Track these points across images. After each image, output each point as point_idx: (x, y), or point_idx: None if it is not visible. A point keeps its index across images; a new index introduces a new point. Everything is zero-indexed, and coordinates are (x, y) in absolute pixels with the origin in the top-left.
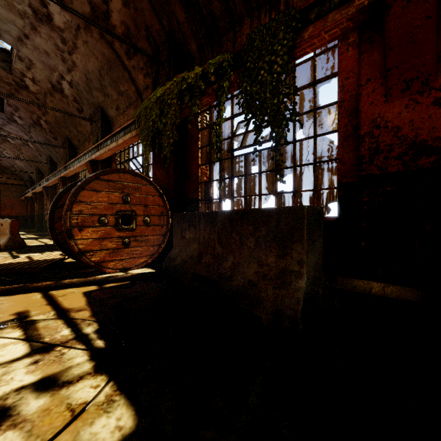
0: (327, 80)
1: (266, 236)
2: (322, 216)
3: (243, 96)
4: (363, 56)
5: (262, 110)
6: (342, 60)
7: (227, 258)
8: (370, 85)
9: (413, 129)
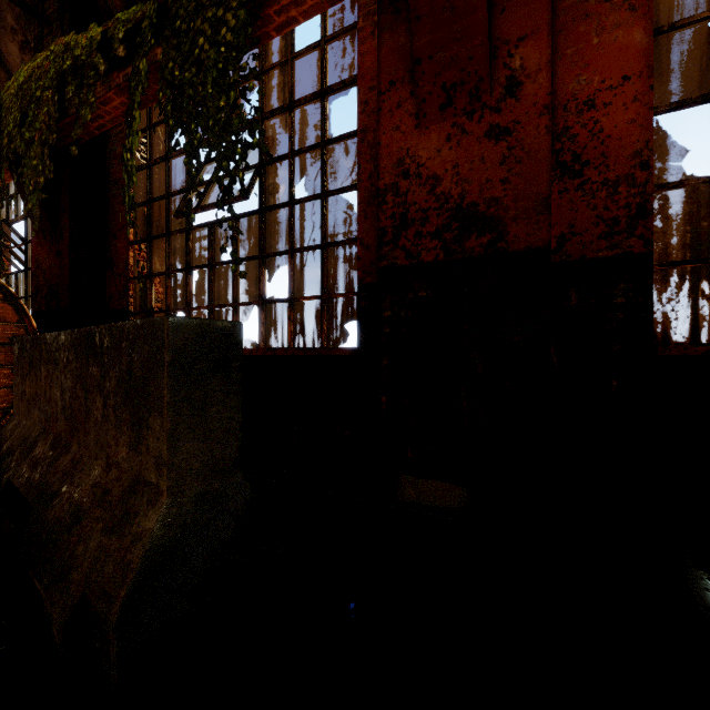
0: (344, 89)
1: (116, 394)
2: (237, 343)
3: (168, 90)
4: (384, 36)
5: (199, 121)
6: (365, 54)
7: (70, 446)
8: (394, 94)
9: (459, 181)
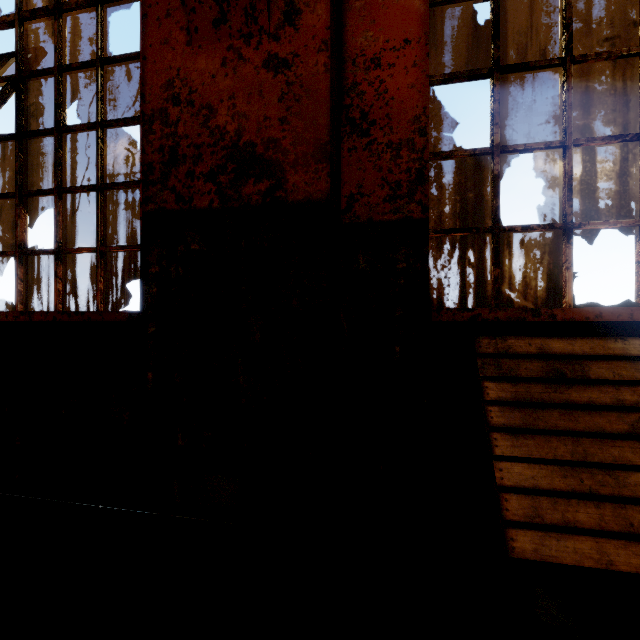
0: (126, 2)
1: None
2: None
3: None
4: None
5: None
6: None
7: None
8: None
9: (235, 115)
